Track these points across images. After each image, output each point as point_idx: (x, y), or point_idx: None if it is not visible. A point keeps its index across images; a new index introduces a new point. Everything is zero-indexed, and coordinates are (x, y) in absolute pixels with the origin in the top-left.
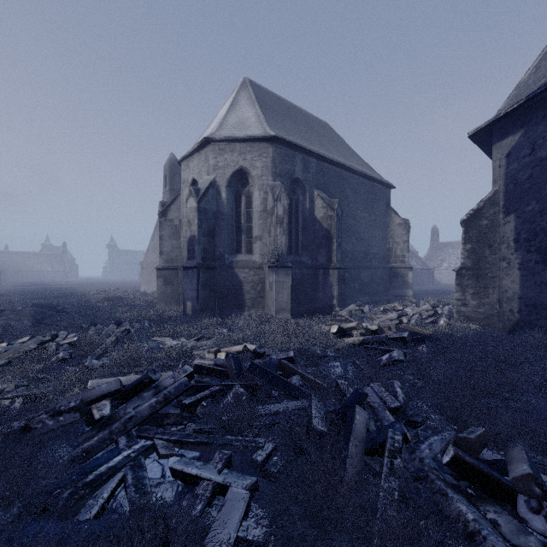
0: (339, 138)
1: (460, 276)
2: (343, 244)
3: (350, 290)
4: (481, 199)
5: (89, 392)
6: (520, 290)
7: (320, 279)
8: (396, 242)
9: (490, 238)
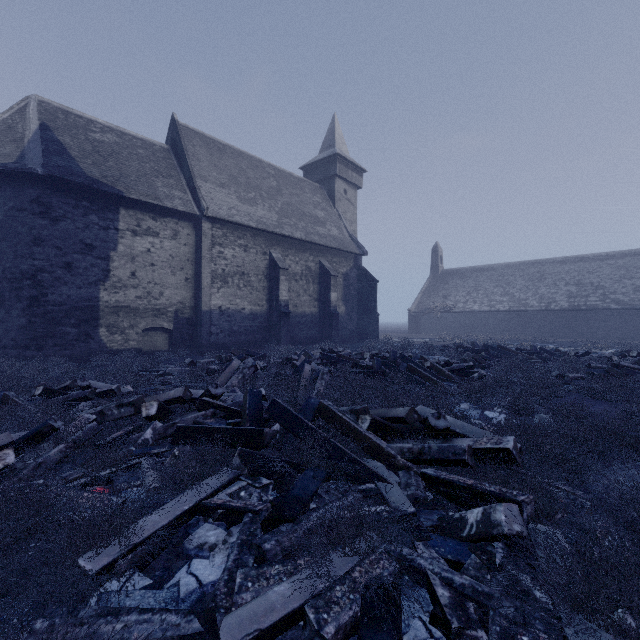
0: None
1: None
2: None
3: None
4: None
5: None
6: None
7: None
8: None
9: None
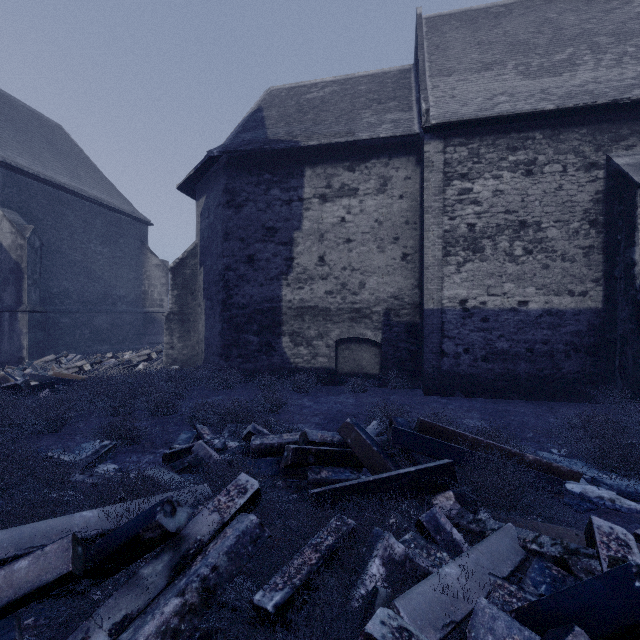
0: (78, 150)
1: (169, 321)
2: (61, 282)
3: (75, 338)
4: (186, 250)
5: None
6: (205, 332)
7: (5, 326)
8: (153, 284)
9: (192, 286)
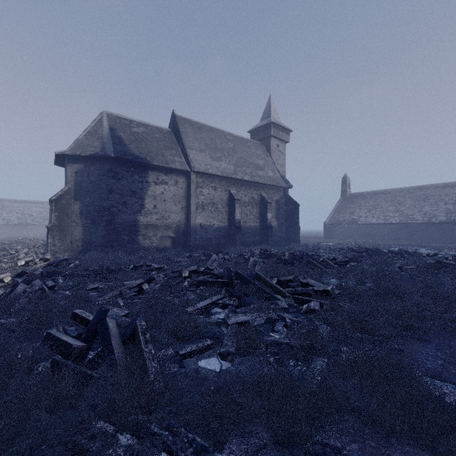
0: None
1: (52, 230)
2: None
3: None
4: (63, 190)
5: (17, 290)
6: (83, 236)
7: None
8: None
9: (67, 211)
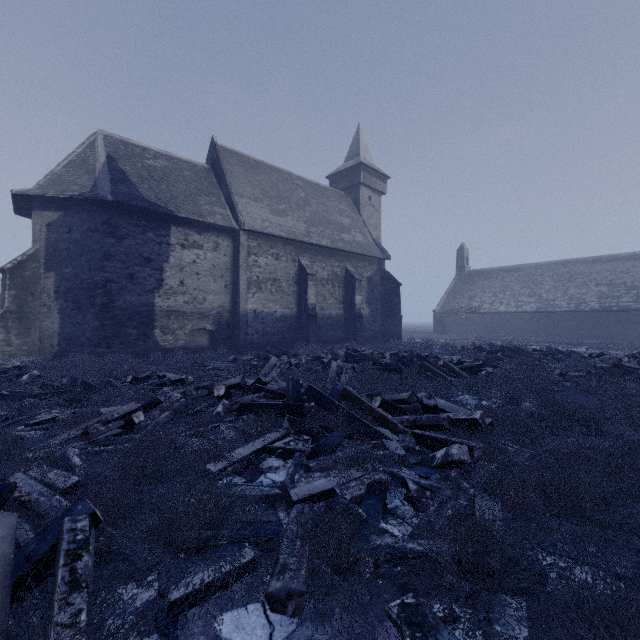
0: None
1: (5, 319)
2: None
3: None
4: (25, 253)
5: None
6: (61, 328)
7: None
8: None
9: (33, 287)
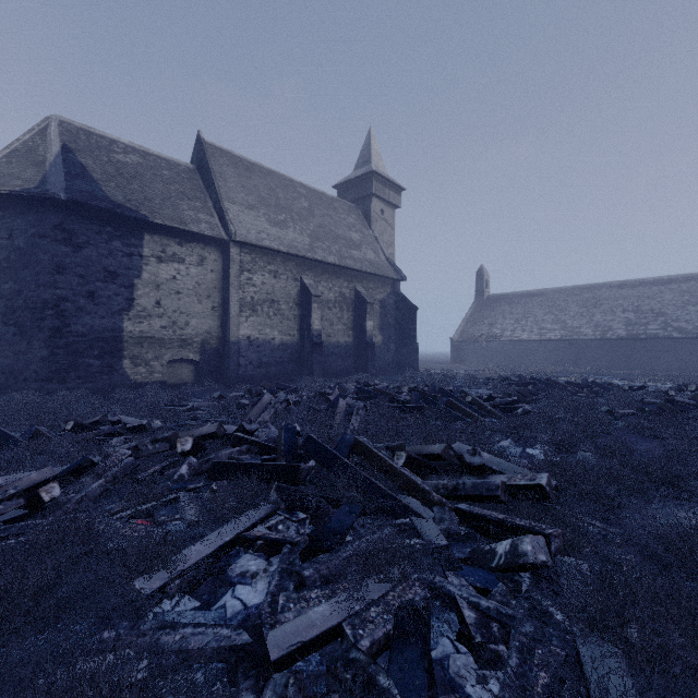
0: None
1: None
2: None
3: None
4: None
5: None
6: None
7: None
8: None
9: None
